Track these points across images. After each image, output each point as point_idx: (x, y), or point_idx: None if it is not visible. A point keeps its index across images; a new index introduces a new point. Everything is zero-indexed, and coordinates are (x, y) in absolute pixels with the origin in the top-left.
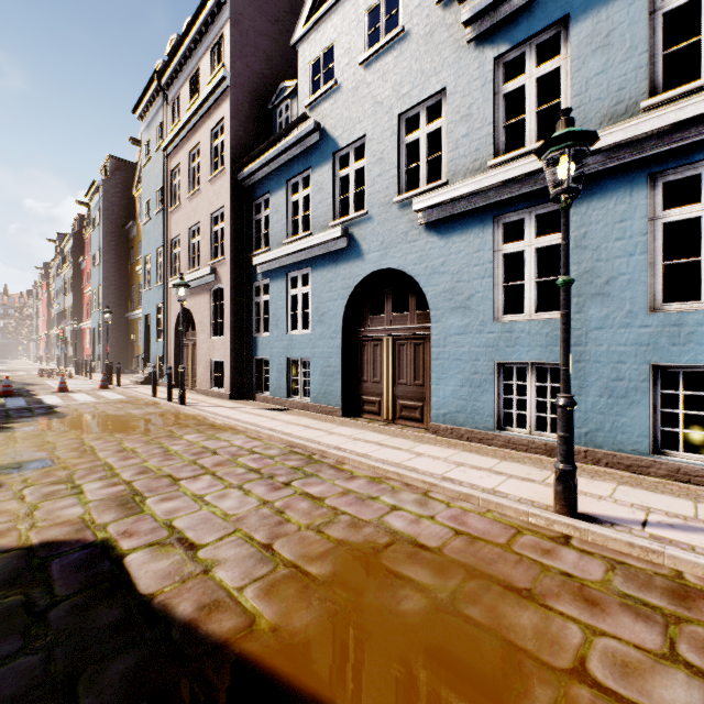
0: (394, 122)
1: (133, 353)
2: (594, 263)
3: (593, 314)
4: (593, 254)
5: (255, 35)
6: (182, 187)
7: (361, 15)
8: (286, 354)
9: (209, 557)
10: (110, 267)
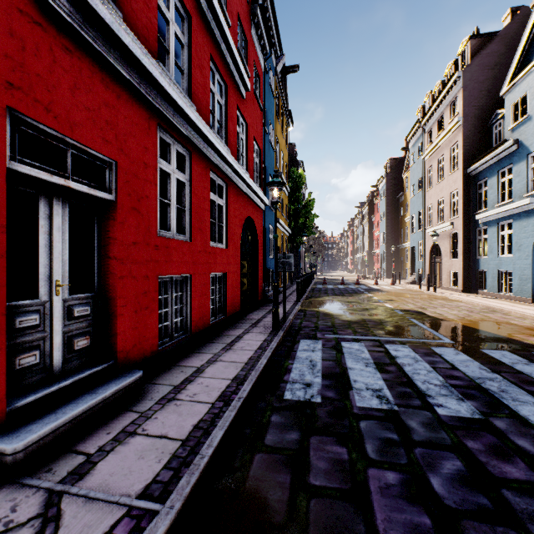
0: None
1: (401, 268)
2: None
3: None
4: None
5: (478, 85)
6: (433, 178)
7: None
8: (496, 268)
9: (446, 316)
10: (389, 220)
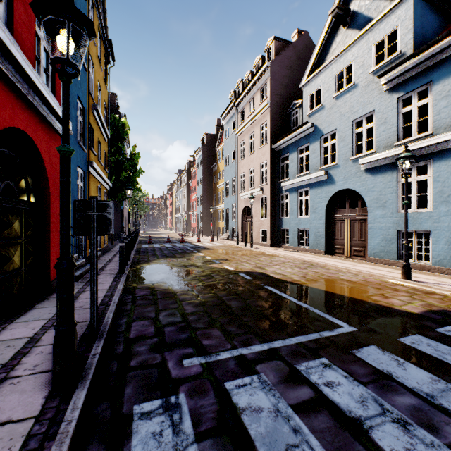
0: (350, 124)
1: (215, 226)
2: (442, 188)
3: (442, 209)
4: (442, 184)
5: (280, 79)
6: (245, 151)
7: (334, 76)
8: (297, 227)
9: (289, 276)
10: (205, 186)
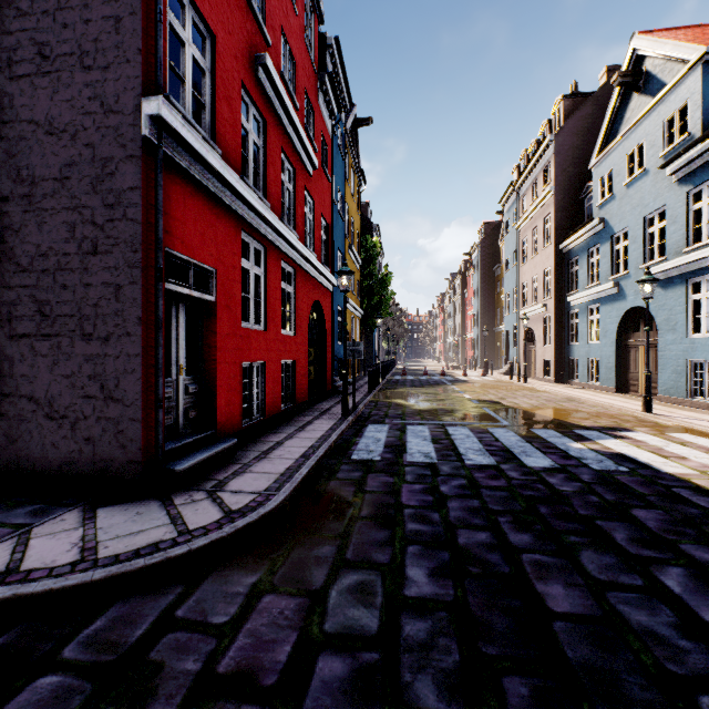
0: (640, 222)
1: (498, 355)
2: None
3: None
4: None
5: (572, 151)
6: (527, 252)
7: (624, 157)
8: (586, 356)
9: (520, 405)
10: (484, 298)
